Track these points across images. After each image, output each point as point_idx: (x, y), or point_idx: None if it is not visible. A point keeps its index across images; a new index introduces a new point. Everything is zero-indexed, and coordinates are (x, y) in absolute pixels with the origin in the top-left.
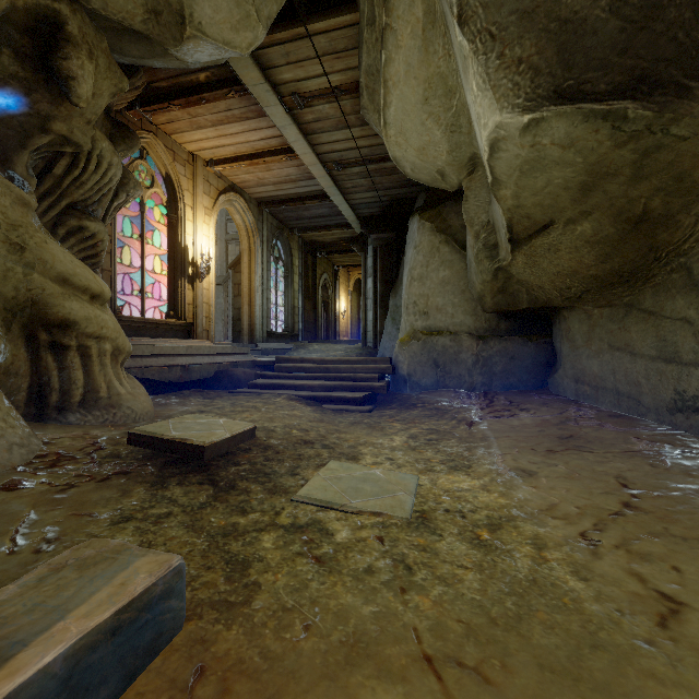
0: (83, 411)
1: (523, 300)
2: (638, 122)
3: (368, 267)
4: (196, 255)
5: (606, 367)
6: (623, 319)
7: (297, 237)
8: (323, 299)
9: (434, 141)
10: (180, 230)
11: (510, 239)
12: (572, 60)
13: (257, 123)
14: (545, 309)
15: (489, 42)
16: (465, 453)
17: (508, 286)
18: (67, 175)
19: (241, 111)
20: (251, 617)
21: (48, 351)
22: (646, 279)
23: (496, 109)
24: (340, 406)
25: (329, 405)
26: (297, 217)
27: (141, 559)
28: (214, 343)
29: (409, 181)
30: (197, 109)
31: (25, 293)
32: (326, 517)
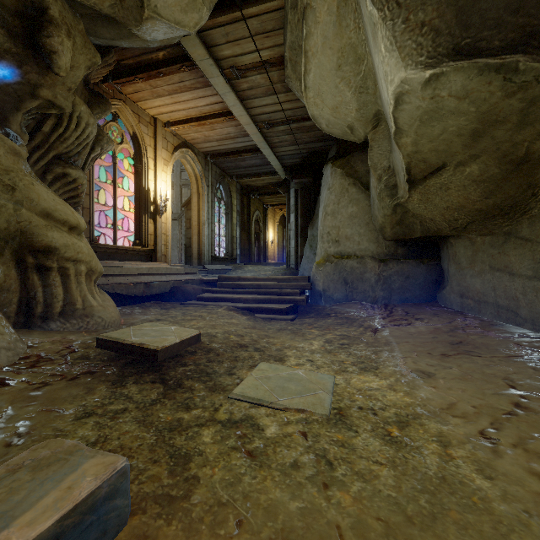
0: (62, 320)
1: (417, 230)
2: (527, 74)
3: (291, 205)
4: (156, 196)
5: (488, 285)
6: (502, 245)
7: (235, 182)
8: (256, 231)
9: (345, 101)
10: (144, 177)
11: (408, 180)
12: (469, 21)
13: (203, 92)
14: (435, 237)
15: (396, 9)
16: (373, 356)
17: (405, 219)
18: (53, 132)
19: (191, 83)
20: (190, 512)
21: (34, 271)
22: (523, 211)
23: (401, 67)
24: (269, 316)
25: (260, 315)
26: (235, 167)
27: (90, 461)
28: (170, 265)
29: (323, 137)
30: (156, 81)
31: (15, 225)
32: (257, 413)
